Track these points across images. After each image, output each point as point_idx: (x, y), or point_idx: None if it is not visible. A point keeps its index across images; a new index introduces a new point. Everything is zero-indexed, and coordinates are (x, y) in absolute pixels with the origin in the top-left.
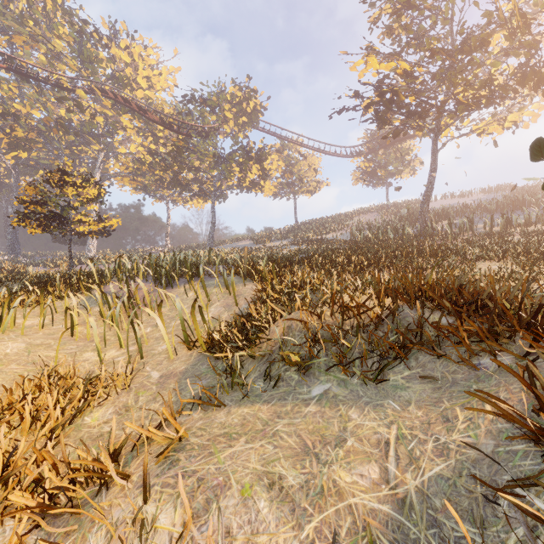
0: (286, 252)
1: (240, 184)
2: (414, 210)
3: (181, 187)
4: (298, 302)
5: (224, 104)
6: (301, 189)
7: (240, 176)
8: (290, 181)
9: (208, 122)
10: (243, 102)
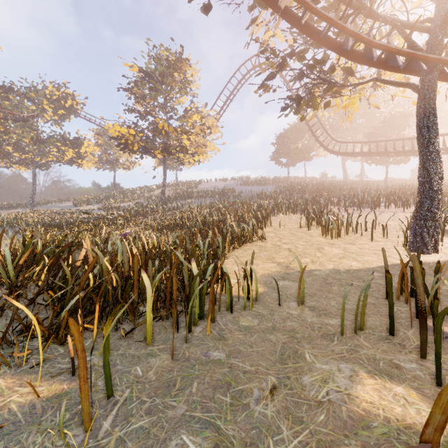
0: (85, 216)
1: (60, 161)
2: (180, 191)
3: (0, 155)
4: (18, 244)
5: (43, 98)
6: (117, 166)
7: (59, 154)
8: (108, 159)
9: (26, 112)
10: (62, 99)
